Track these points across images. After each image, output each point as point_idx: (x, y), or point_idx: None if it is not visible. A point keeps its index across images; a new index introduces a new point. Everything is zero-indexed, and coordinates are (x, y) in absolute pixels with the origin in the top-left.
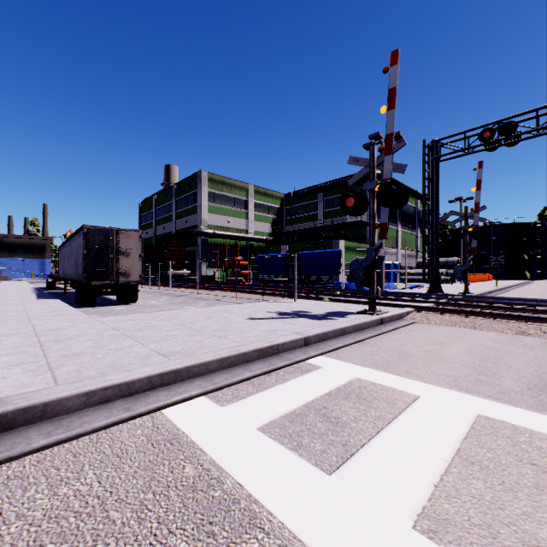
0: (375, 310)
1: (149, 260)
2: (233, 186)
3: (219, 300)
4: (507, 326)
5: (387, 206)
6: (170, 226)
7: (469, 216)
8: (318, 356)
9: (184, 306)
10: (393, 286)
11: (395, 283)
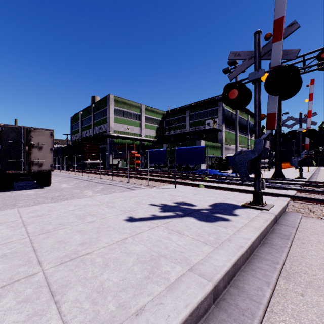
0: (262, 204)
1: (75, 153)
2: (131, 105)
3: (113, 185)
4: None
5: (279, 93)
6: (90, 131)
7: (303, 121)
8: None
9: (84, 190)
10: None
11: None
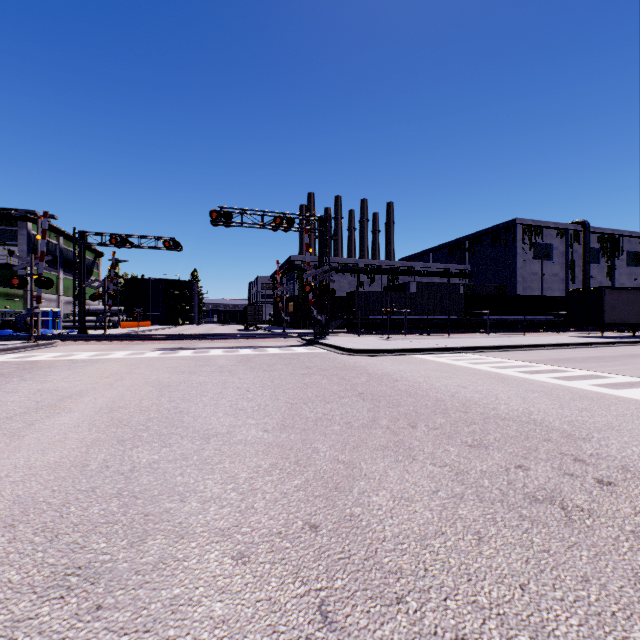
0: (34, 341)
1: None
2: None
3: None
4: (102, 343)
5: (42, 288)
6: None
7: (108, 284)
8: (7, 354)
9: None
10: (51, 332)
11: (55, 330)
